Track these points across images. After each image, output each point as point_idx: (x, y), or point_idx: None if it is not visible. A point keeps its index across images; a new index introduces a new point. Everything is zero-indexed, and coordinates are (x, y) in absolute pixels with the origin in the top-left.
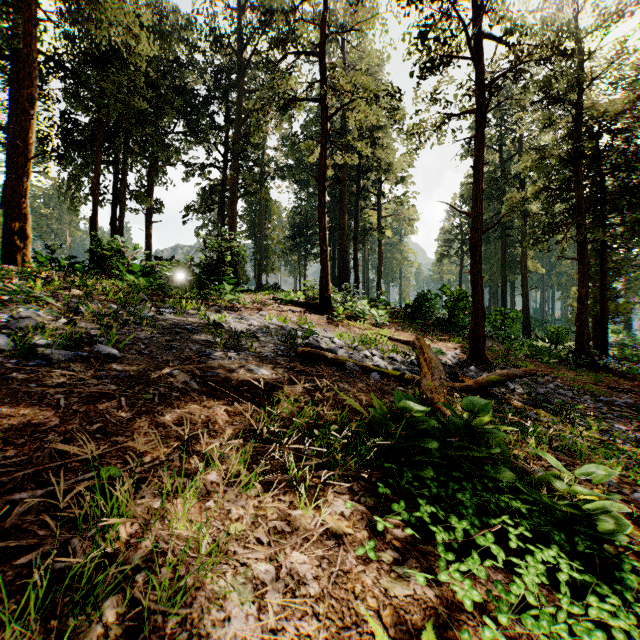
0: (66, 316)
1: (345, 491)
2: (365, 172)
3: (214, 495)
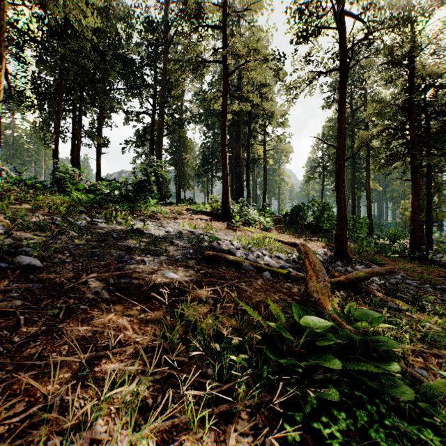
0: (6, 227)
1: (248, 429)
2: (254, 118)
3: None
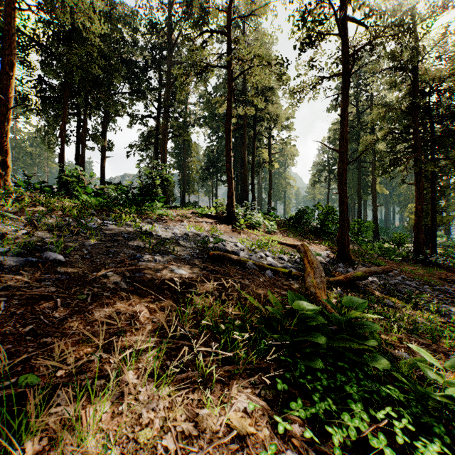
0: (27, 227)
1: (247, 384)
2: (259, 121)
3: (128, 397)
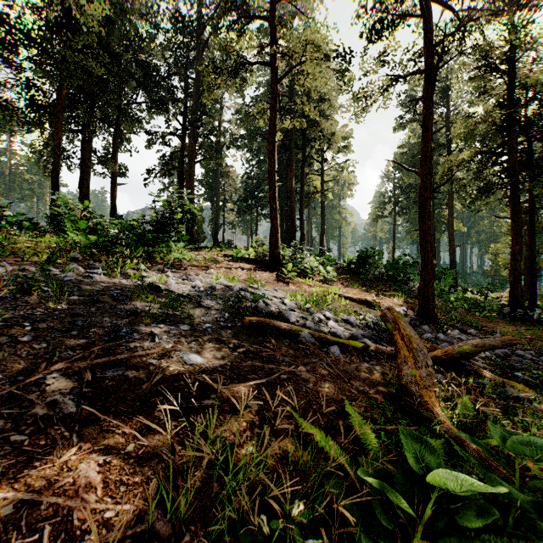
0: None
1: None
2: (310, 141)
3: None
